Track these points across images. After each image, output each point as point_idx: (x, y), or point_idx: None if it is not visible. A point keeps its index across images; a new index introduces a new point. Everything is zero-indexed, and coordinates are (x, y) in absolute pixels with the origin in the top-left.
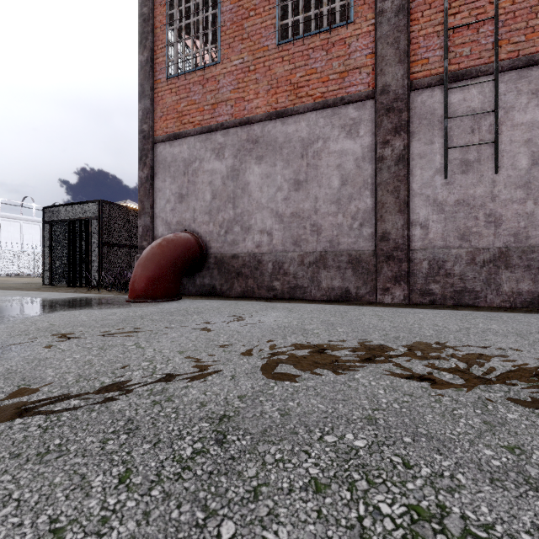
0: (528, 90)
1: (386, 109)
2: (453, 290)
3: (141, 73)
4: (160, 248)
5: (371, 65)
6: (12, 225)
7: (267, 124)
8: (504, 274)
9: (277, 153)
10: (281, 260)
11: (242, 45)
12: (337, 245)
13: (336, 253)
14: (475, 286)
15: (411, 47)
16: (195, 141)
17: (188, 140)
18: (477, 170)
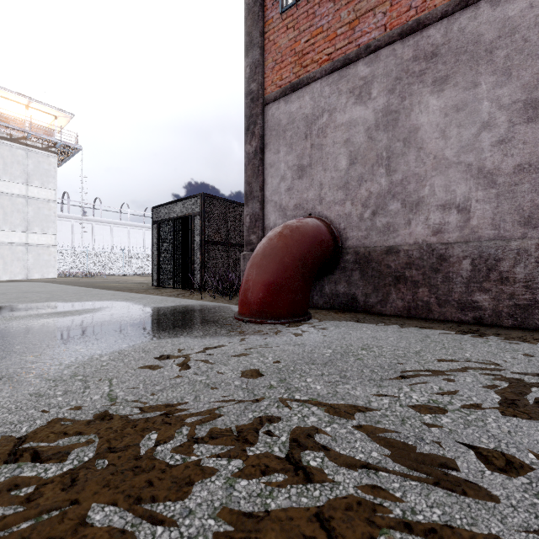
0: None
1: None
2: None
3: (249, 18)
4: (282, 240)
5: None
6: (137, 232)
7: (457, 17)
8: None
9: (480, 62)
10: (493, 255)
11: None
12: None
13: None
14: None
15: None
16: (322, 86)
17: (311, 87)
18: None
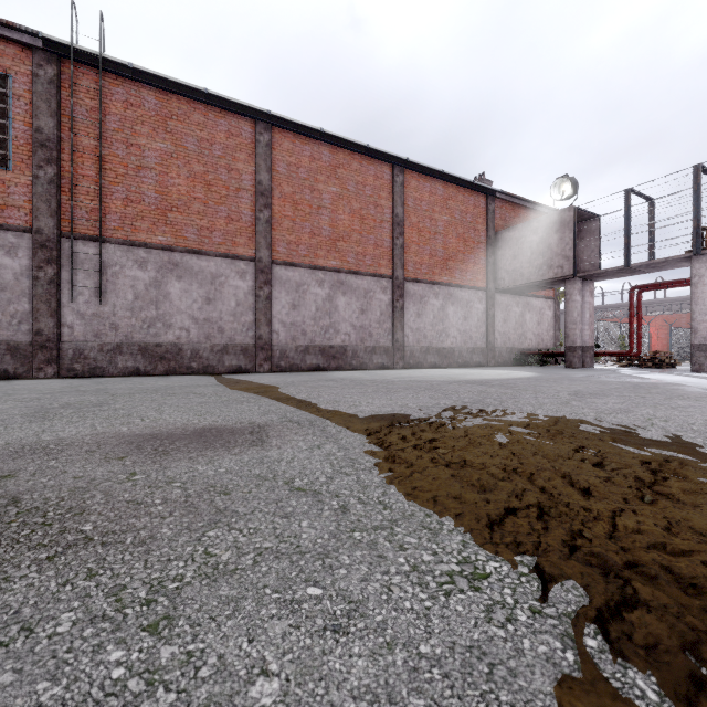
0: (133, 259)
1: (40, 244)
2: (90, 367)
3: None
4: None
5: (29, 209)
6: None
7: None
8: (120, 358)
9: None
10: None
11: None
12: None
13: None
14: (103, 365)
15: (62, 209)
16: None
17: None
18: (106, 297)
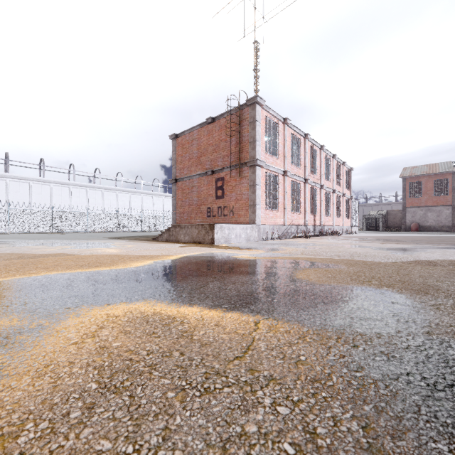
0: None
1: (453, 207)
2: None
3: (403, 196)
4: (416, 225)
5: (451, 201)
6: None
7: (431, 207)
8: None
9: (433, 211)
10: (434, 226)
11: (426, 195)
12: (445, 224)
13: (445, 226)
14: None
15: None
16: (416, 208)
17: (414, 208)
18: None
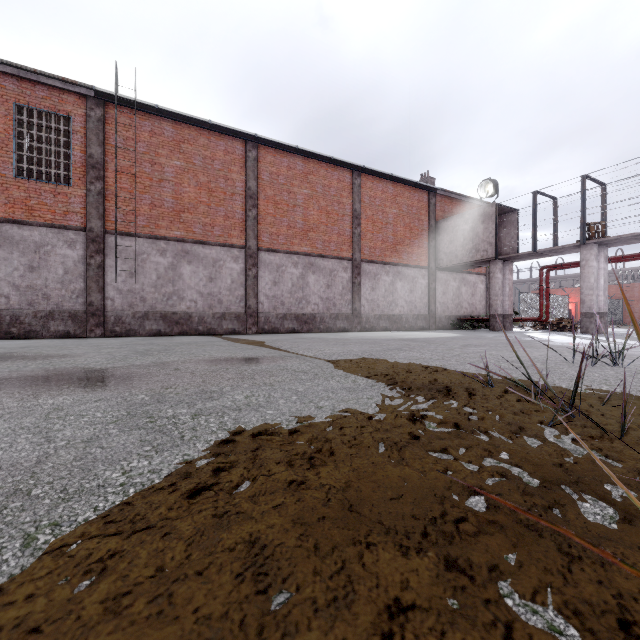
0: (156, 249)
1: (92, 240)
2: (126, 329)
3: None
4: None
5: (84, 214)
6: None
7: (5, 225)
8: (147, 322)
9: (14, 246)
10: (18, 315)
11: None
12: (62, 307)
13: (61, 312)
14: (135, 328)
15: (106, 213)
16: None
17: None
18: (137, 277)
